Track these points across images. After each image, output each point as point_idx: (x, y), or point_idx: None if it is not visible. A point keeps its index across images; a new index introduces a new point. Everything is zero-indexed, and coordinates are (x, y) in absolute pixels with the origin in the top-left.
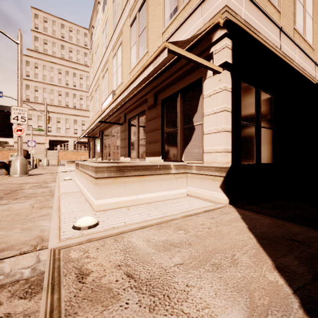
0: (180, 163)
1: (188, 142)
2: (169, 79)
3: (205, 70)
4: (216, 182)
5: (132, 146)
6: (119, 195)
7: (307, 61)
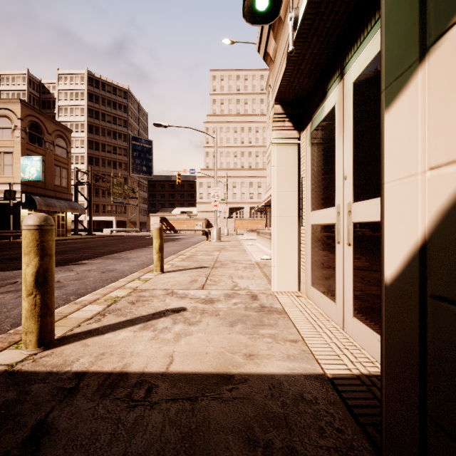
0: None
1: None
2: None
3: None
4: None
5: None
6: None
7: None
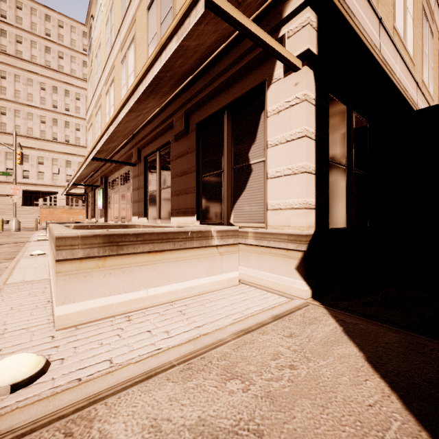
0: (227, 227)
1: (240, 193)
2: (209, 88)
3: (271, 69)
4: (289, 260)
5: (150, 200)
6: (111, 291)
7: (409, 79)
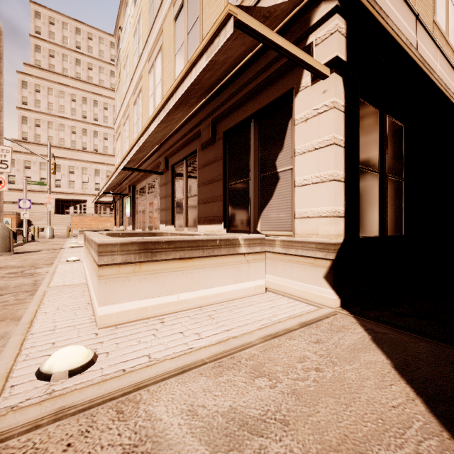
0: (254, 235)
1: (267, 201)
2: (236, 97)
3: (298, 77)
4: (317, 268)
5: (177, 208)
6: (146, 294)
7: (452, 75)
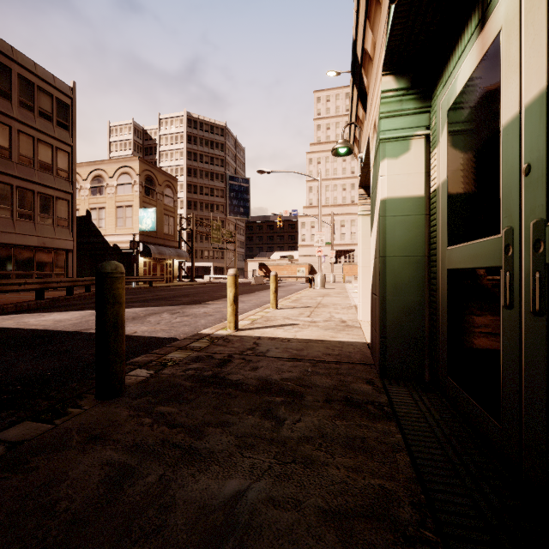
0: None
1: None
2: None
3: None
4: None
5: None
6: None
7: None
